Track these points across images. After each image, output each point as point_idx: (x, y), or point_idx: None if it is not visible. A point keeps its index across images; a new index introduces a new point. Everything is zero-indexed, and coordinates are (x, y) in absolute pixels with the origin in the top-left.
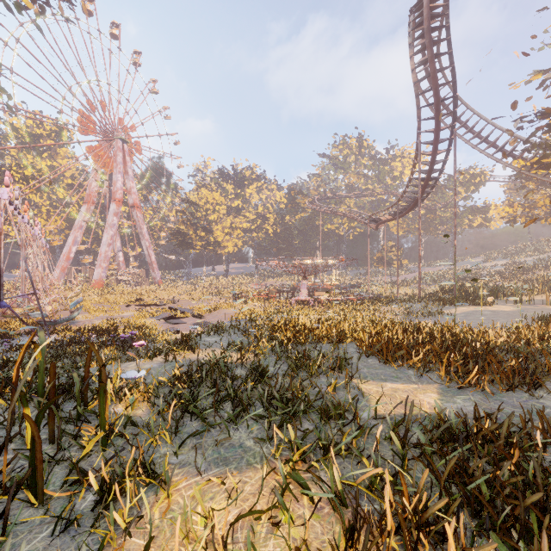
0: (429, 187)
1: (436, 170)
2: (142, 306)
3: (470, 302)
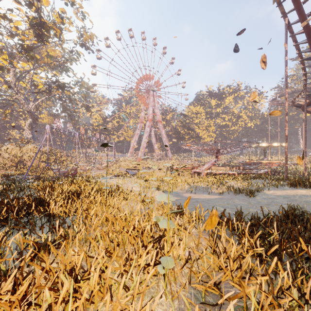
0: None
1: None
2: (131, 169)
3: None
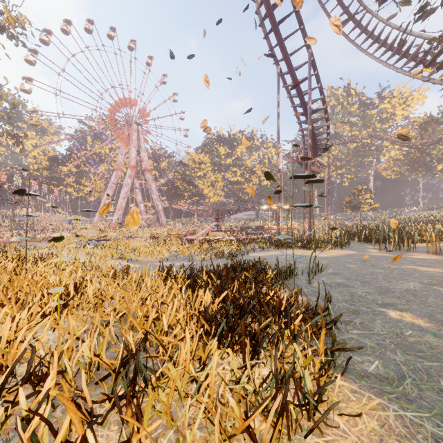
0: (316, 121)
1: (313, 101)
2: (98, 240)
3: (302, 245)
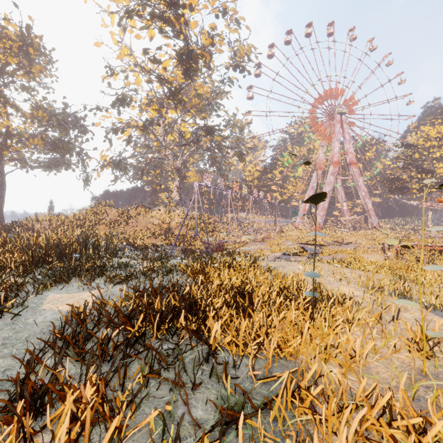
0: None
1: None
2: (308, 244)
3: None
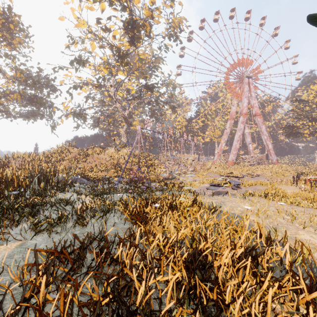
0: None
1: None
2: (227, 176)
3: None
